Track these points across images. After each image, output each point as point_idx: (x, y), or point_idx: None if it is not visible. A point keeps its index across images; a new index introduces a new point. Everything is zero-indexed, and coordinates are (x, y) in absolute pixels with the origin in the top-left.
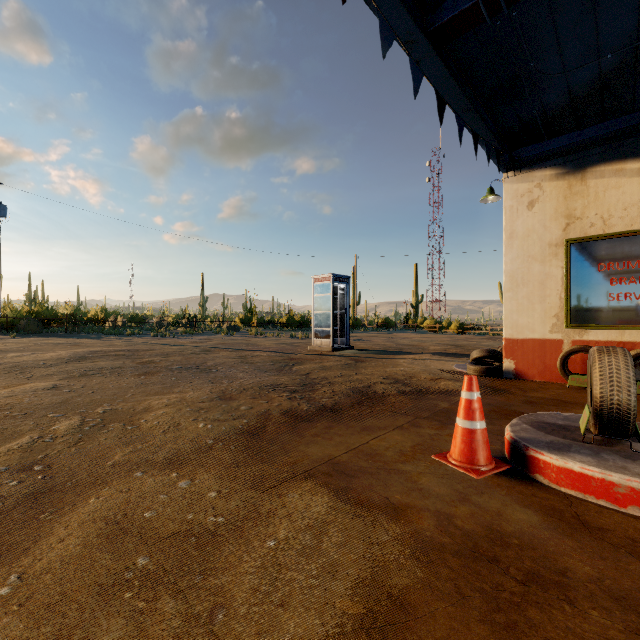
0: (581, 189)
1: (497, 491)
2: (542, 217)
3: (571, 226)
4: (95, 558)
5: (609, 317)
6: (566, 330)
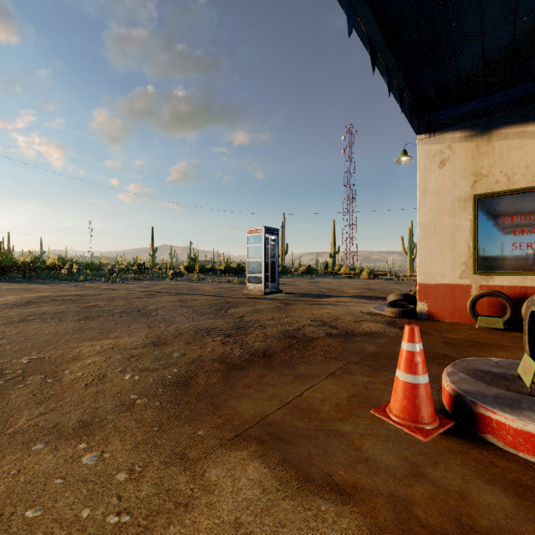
0: (487, 149)
1: (451, 459)
2: (452, 175)
3: (478, 183)
4: None
5: (512, 264)
6: (474, 276)
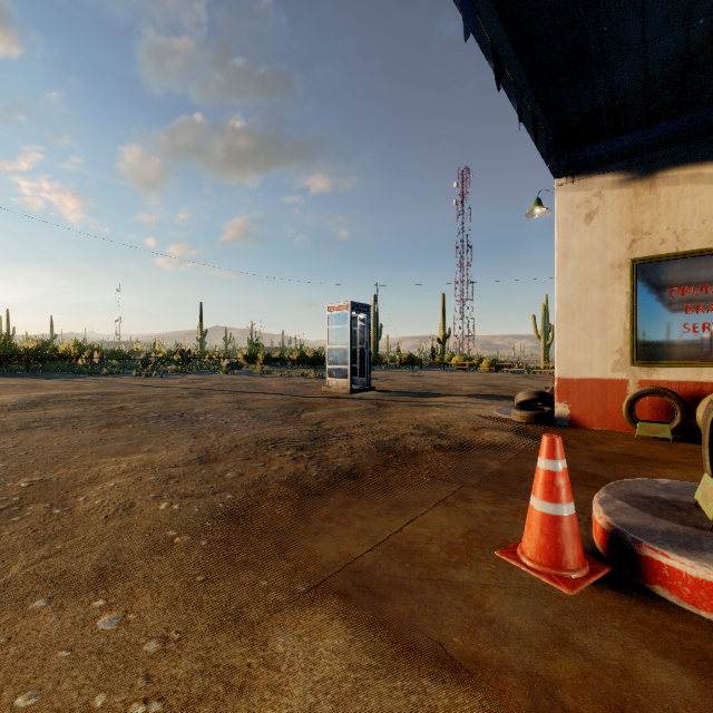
0: (650, 198)
1: (608, 621)
2: (603, 232)
3: (638, 243)
4: None
5: (683, 352)
6: (632, 368)
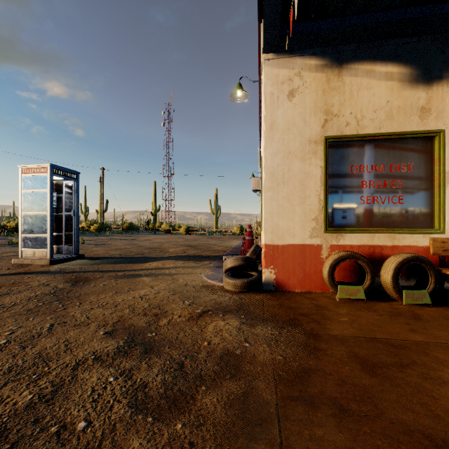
0: (338, 85)
1: None
2: (302, 110)
3: (329, 123)
4: None
5: (360, 220)
6: (325, 234)
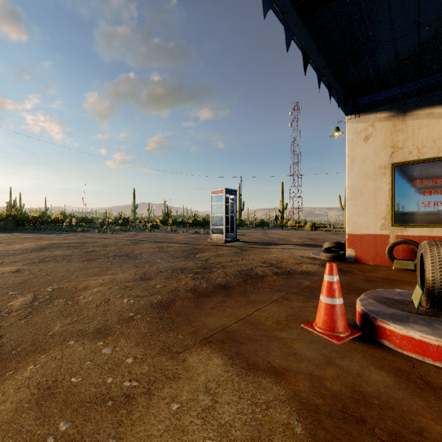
0: (402, 127)
1: (355, 355)
2: (374, 147)
3: (395, 154)
4: (23, 424)
5: (422, 218)
6: (391, 228)
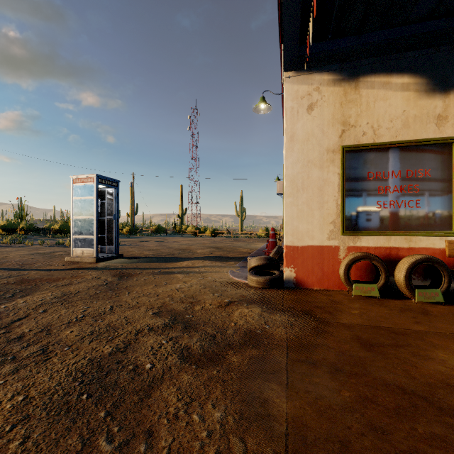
0: (355, 97)
1: None
2: (321, 122)
3: (346, 133)
4: None
5: (377, 224)
6: (342, 236)
